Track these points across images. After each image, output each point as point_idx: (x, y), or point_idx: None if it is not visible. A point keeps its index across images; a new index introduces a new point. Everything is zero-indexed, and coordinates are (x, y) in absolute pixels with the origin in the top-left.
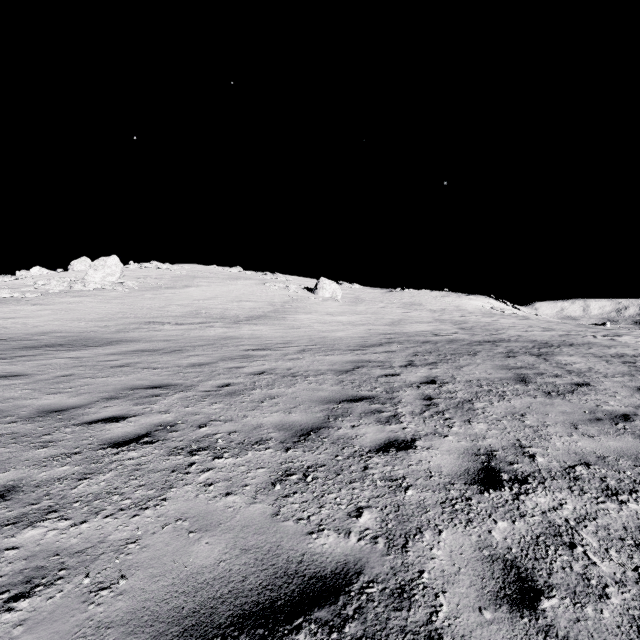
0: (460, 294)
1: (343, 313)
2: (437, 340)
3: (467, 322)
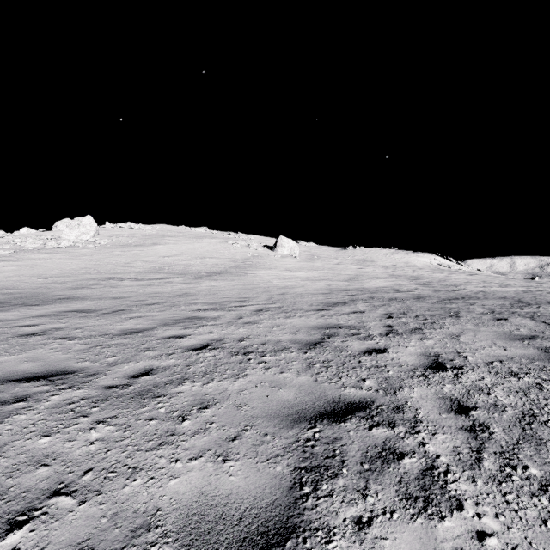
0: (408, 251)
1: (301, 269)
2: (402, 297)
3: (422, 277)
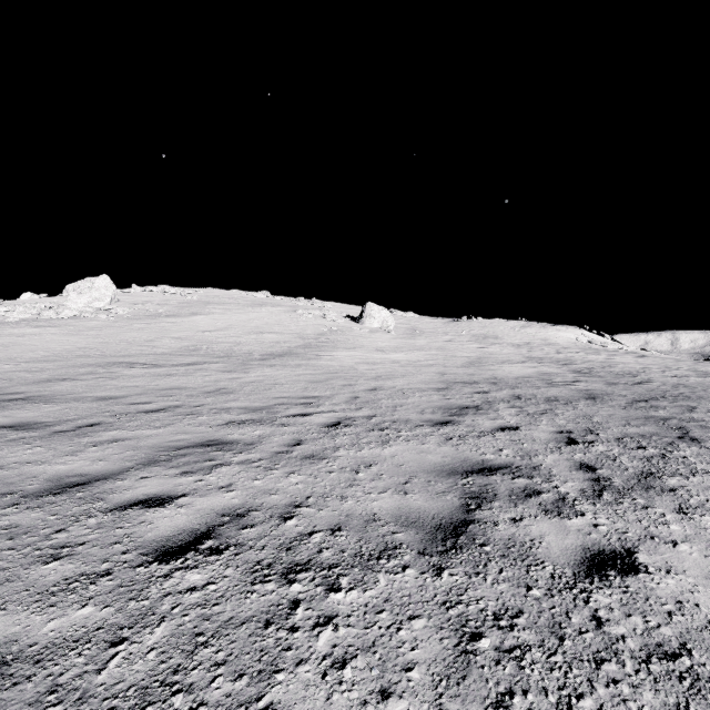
0: (544, 324)
1: (398, 349)
2: (565, 395)
3: (574, 361)
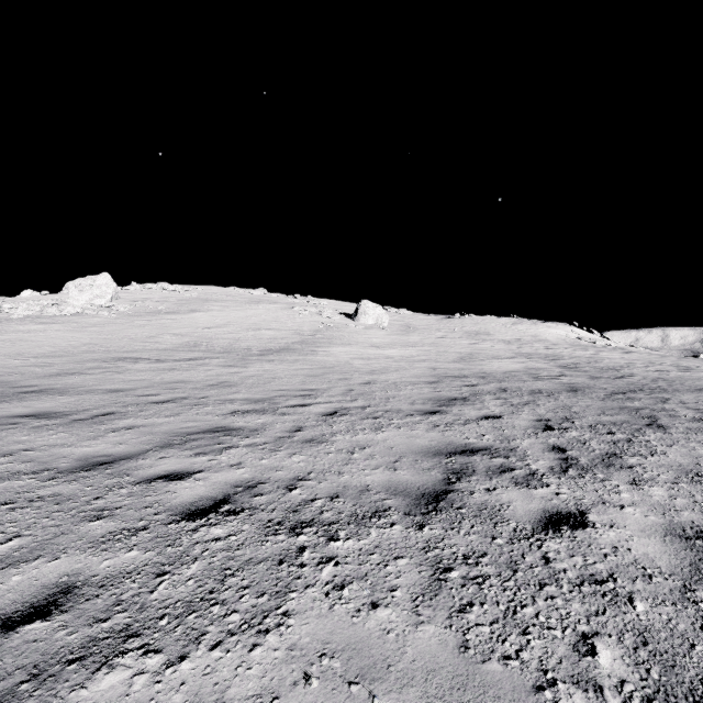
0: (535, 321)
1: (392, 345)
2: (549, 388)
3: (562, 357)
